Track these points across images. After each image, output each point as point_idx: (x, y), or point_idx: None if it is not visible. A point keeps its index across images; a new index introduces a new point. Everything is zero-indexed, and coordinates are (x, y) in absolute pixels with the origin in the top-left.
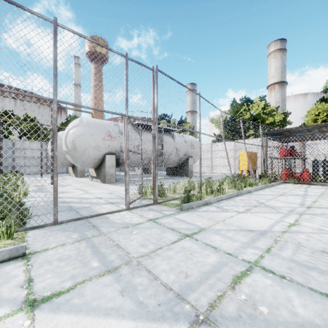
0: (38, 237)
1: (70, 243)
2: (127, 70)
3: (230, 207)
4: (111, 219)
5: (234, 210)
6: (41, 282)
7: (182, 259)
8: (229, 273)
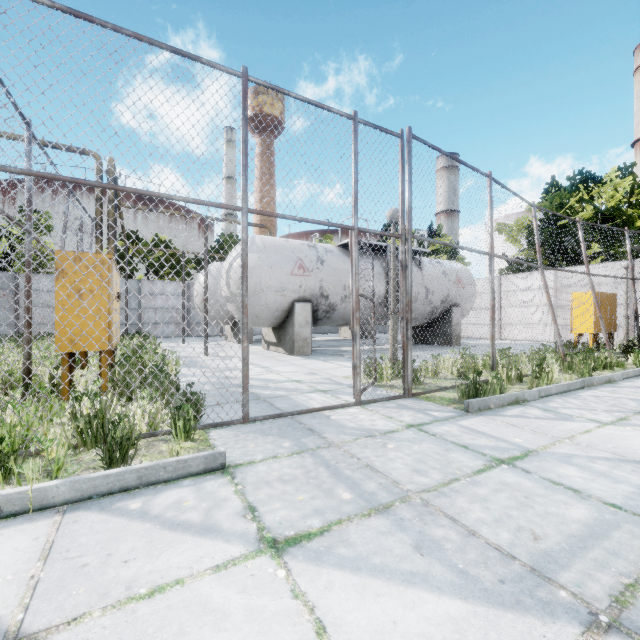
0: (228, 441)
1: (285, 455)
2: (357, 143)
3: (576, 411)
4: (335, 419)
5: (588, 418)
6: (271, 513)
7: (511, 504)
8: (632, 545)
